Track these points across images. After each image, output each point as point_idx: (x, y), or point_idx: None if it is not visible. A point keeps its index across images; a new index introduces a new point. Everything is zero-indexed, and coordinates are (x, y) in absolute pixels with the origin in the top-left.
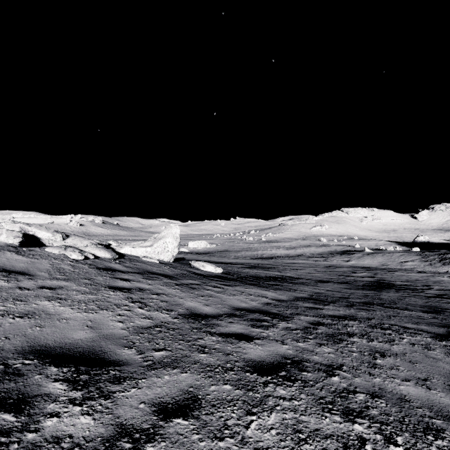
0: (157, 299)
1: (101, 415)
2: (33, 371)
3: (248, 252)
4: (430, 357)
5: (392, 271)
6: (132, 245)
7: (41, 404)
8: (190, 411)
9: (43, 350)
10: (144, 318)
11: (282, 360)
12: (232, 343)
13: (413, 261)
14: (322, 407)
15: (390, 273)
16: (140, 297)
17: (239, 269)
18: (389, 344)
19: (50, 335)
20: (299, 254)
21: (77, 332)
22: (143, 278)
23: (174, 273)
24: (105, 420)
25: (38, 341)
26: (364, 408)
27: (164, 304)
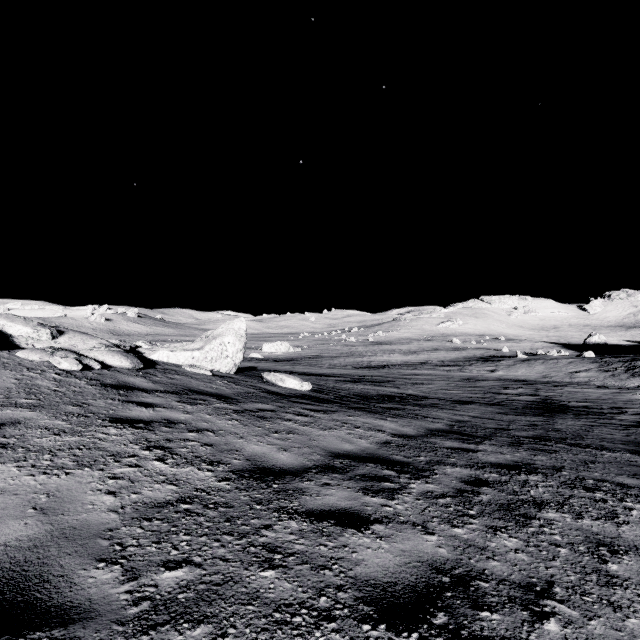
0: (195, 440)
1: None
2: None
3: (349, 359)
4: None
5: (560, 385)
6: (171, 348)
7: None
8: None
9: None
10: (162, 483)
11: (432, 577)
12: (329, 536)
13: (588, 371)
14: None
15: (558, 388)
16: (165, 438)
17: (337, 384)
18: (614, 524)
19: None
20: (423, 362)
21: (5, 526)
22: (180, 401)
23: (234, 392)
24: None
25: None
26: None
27: (206, 449)
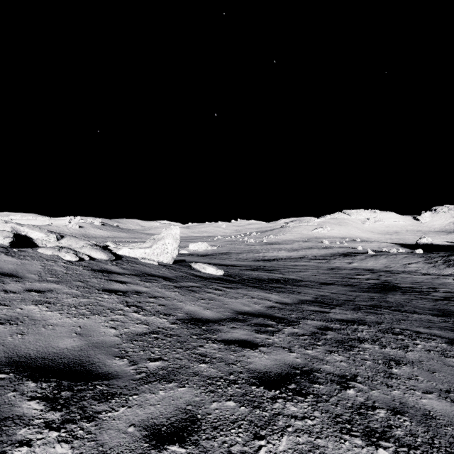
0: (154, 302)
1: (81, 443)
2: (6, 387)
3: (250, 254)
4: (449, 365)
5: (396, 273)
6: (130, 247)
7: (10, 429)
8: (188, 435)
9: (22, 361)
10: (139, 324)
11: (290, 370)
12: (235, 351)
13: (417, 263)
14: (339, 427)
15: (394, 275)
16: (137, 301)
17: (241, 271)
18: (404, 351)
19: (33, 344)
20: (302, 256)
21: (64, 340)
22: (141, 280)
23: (174, 275)
24: (86, 449)
25: (17, 351)
26: (387, 428)
27: (161, 307)
